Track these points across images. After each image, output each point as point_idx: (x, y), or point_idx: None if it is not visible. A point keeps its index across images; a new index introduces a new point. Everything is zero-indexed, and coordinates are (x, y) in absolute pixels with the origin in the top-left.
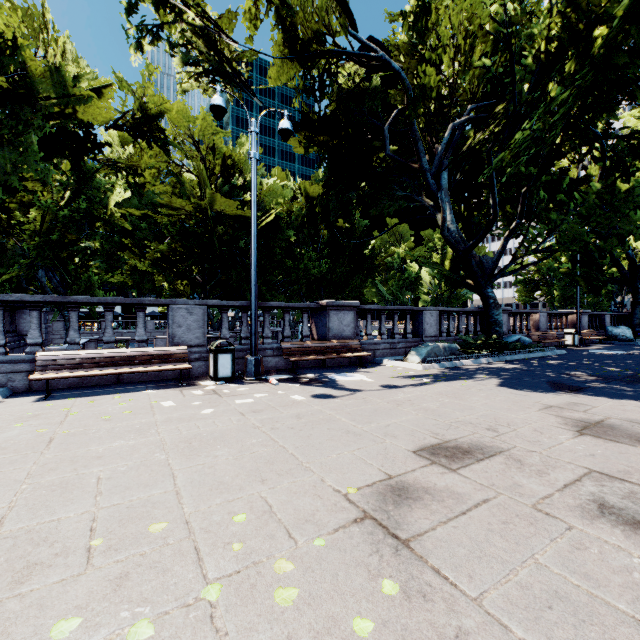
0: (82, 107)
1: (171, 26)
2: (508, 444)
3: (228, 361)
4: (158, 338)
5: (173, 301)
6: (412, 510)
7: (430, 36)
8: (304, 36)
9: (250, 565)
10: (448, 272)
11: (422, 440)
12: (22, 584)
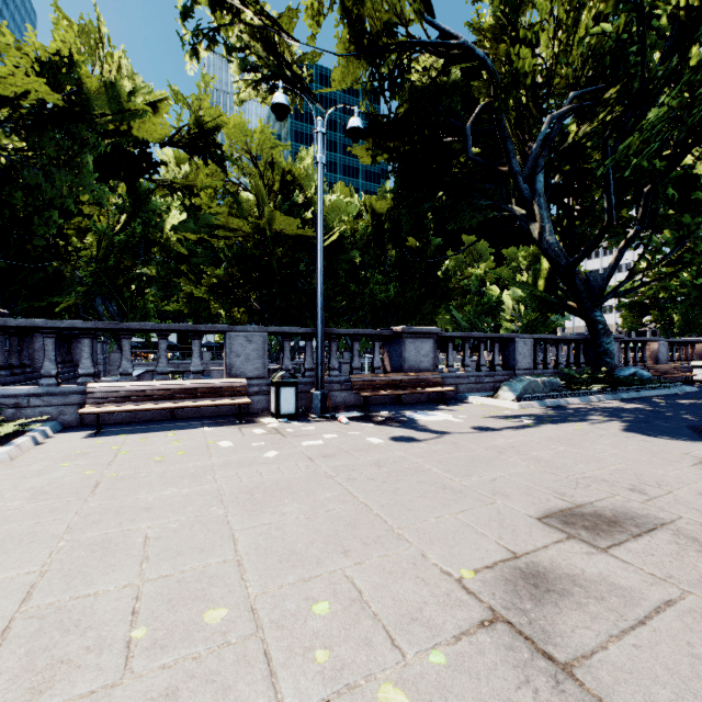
0: (137, 123)
1: (228, 30)
2: (669, 513)
3: (291, 395)
4: (214, 370)
5: (231, 328)
6: (561, 612)
7: (525, 10)
8: (372, 29)
9: (343, 690)
10: (543, 293)
11: (545, 502)
12: (41, 694)
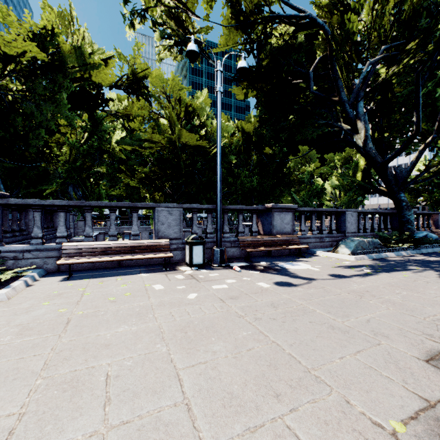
0: (95, 72)
1: (153, 11)
2: None
3: (200, 251)
4: (143, 232)
5: (158, 205)
6: None
7: None
8: (246, 9)
9: None
10: (360, 182)
11: (422, 344)
12: None
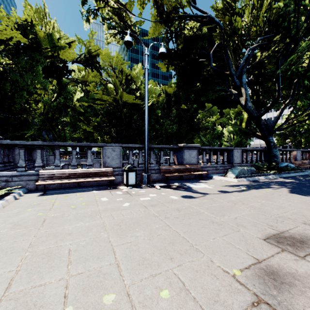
0: (61, 52)
1: (102, 10)
2: None
3: (133, 176)
4: (96, 163)
5: (105, 144)
6: (293, 296)
7: None
8: (167, 10)
9: None
10: (244, 129)
11: (264, 230)
12: None
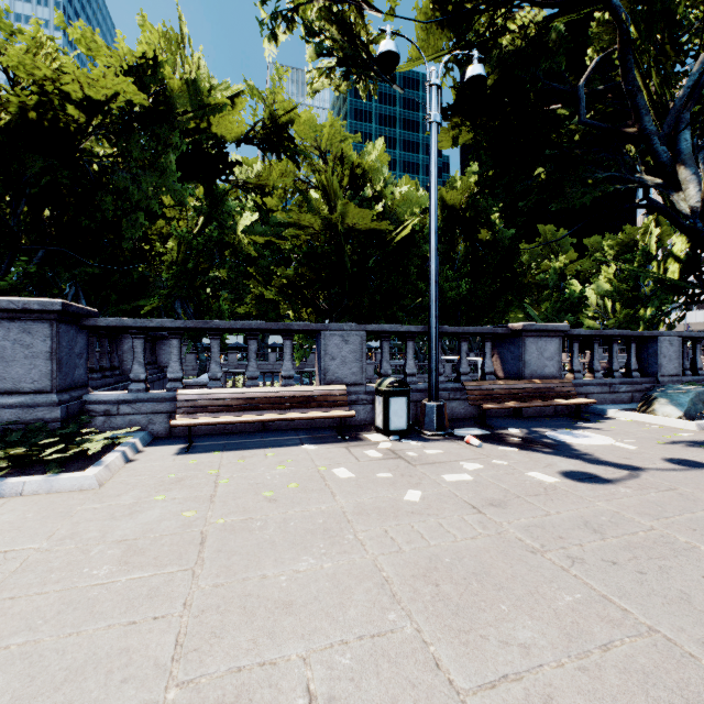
0: (216, 118)
1: (305, 12)
2: None
3: (402, 407)
4: None
5: (325, 326)
6: None
7: None
8: None
9: None
10: (678, 281)
11: None
12: None
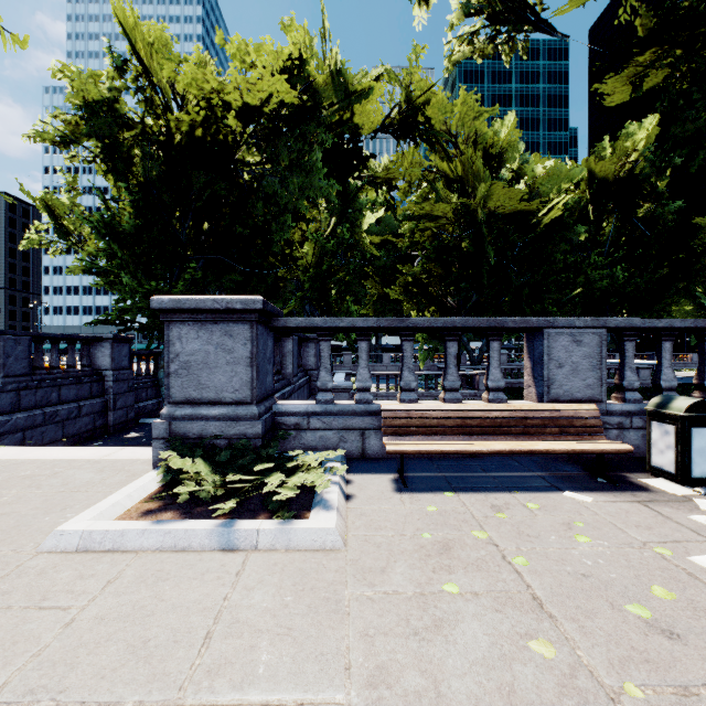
0: (360, 106)
1: None
2: None
3: None
4: None
5: (549, 322)
6: None
7: None
8: None
9: None
10: None
11: None
12: None
